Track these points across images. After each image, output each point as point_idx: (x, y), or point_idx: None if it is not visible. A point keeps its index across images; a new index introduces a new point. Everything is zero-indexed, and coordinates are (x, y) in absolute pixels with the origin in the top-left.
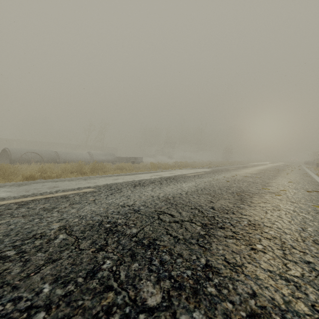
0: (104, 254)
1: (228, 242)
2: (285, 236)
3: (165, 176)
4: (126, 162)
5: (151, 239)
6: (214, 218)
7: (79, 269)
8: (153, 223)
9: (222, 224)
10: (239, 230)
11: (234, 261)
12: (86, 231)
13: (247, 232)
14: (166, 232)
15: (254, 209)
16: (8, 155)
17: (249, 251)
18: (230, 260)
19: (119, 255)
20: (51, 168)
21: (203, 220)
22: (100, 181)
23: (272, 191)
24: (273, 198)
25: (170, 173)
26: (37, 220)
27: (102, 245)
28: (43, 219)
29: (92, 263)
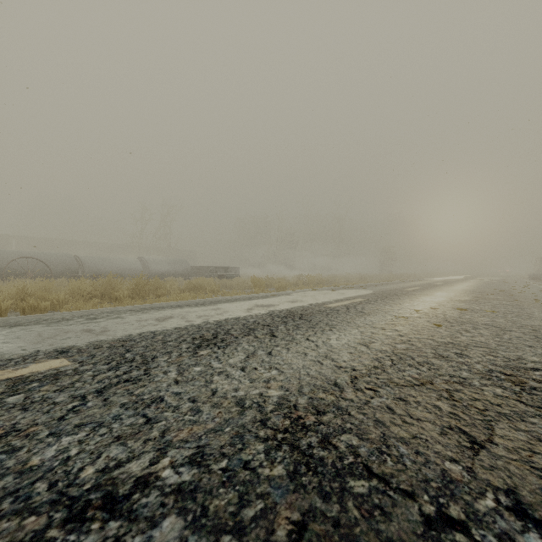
0: None
1: None
2: None
3: (282, 309)
4: (210, 276)
5: None
6: None
7: None
8: None
9: None
10: None
11: None
12: None
13: None
14: None
15: None
16: None
17: None
18: None
19: None
20: (49, 288)
21: None
22: (122, 324)
23: None
24: None
25: (292, 299)
26: None
27: None
28: None
29: None
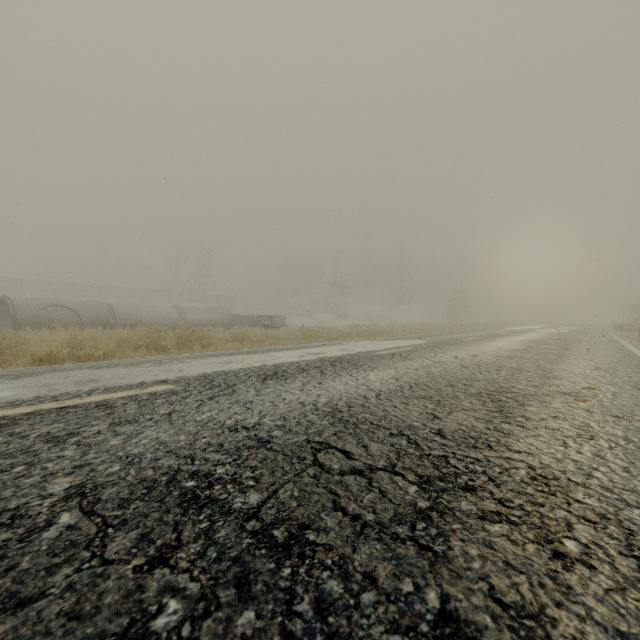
0: (167, 577)
1: (490, 533)
2: (629, 512)
3: (331, 356)
4: (253, 326)
5: (295, 527)
6: (447, 459)
7: (86, 635)
8: (301, 475)
9: (467, 478)
10: (513, 494)
11: (516, 600)
12: (134, 501)
13: (532, 501)
14: (333, 503)
15: (535, 434)
16: (10, 311)
17: (551, 562)
18: (505, 597)
19: (205, 580)
20: (95, 338)
21: (421, 465)
22: (192, 366)
23: (565, 390)
24: (572, 406)
25: (342, 348)
26: (21, 468)
27: (166, 546)
28: (35, 465)
29: (127, 611)
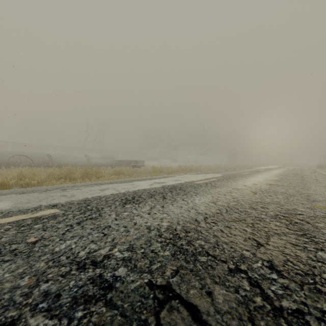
0: None
1: None
2: None
3: (169, 185)
4: (127, 166)
5: None
6: (305, 320)
7: None
8: None
9: None
10: None
11: None
12: None
13: None
14: None
15: None
16: None
17: None
18: None
19: None
20: (35, 173)
21: None
22: (81, 192)
23: None
24: None
25: (175, 179)
26: None
27: None
28: None
29: None
